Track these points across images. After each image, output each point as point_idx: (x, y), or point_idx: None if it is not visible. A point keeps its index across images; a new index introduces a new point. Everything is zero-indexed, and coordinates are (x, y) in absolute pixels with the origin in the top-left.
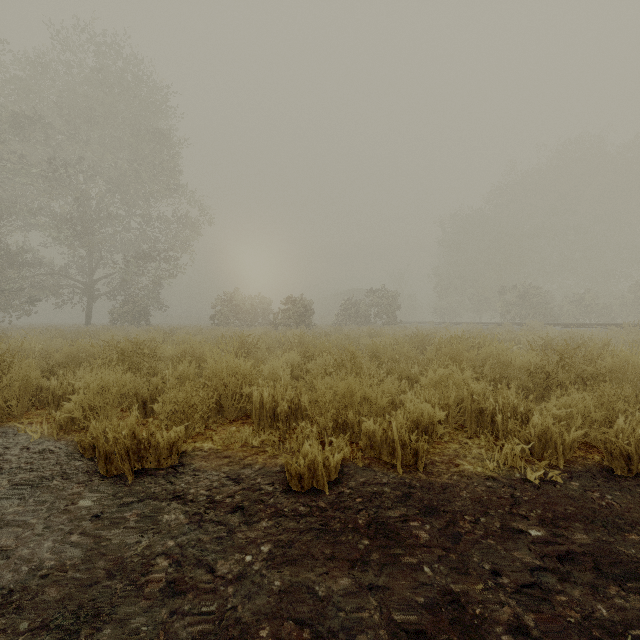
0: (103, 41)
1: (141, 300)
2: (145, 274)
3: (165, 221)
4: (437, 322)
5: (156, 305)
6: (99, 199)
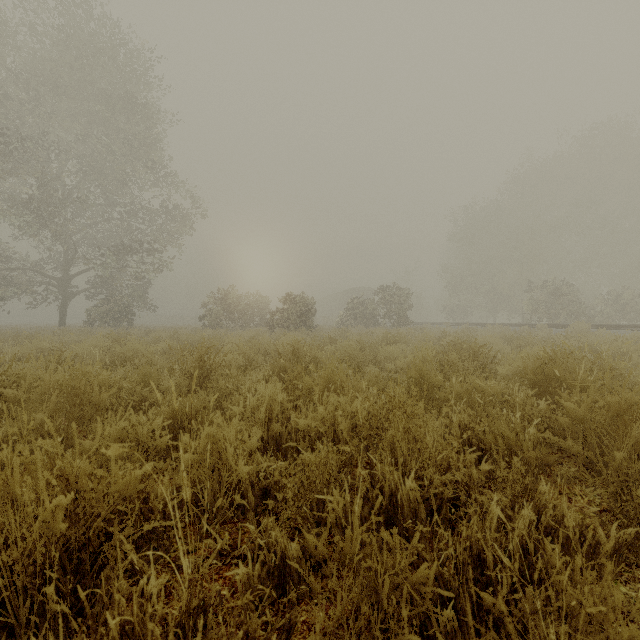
0: (73, 0)
1: (122, 298)
2: (126, 269)
3: (149, 210)
4: (452, 323)
5: (142, 304)
6: (74, 185)
